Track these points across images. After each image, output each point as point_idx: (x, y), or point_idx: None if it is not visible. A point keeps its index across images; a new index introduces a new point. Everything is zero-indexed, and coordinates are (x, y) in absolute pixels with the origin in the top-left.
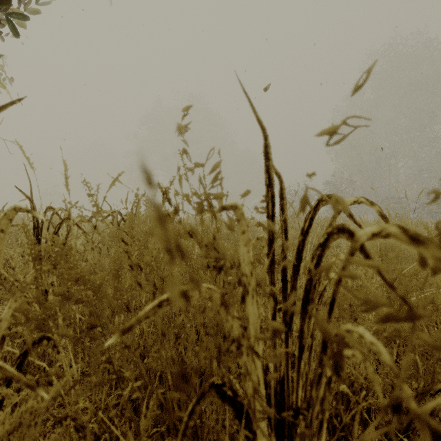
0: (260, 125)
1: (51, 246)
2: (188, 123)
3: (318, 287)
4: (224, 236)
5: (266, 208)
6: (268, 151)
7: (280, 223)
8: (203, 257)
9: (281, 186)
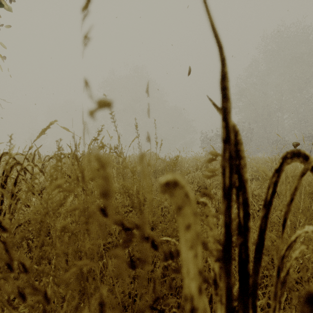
0: (216, 39)
1: (3, 187)
2: (88, 30)
3: (280, 273)
4: (159, 170)
5: (222, 176)
6: (226, 85)
7: (235, 192)
8: (124, 247)
9: (236, 139)
